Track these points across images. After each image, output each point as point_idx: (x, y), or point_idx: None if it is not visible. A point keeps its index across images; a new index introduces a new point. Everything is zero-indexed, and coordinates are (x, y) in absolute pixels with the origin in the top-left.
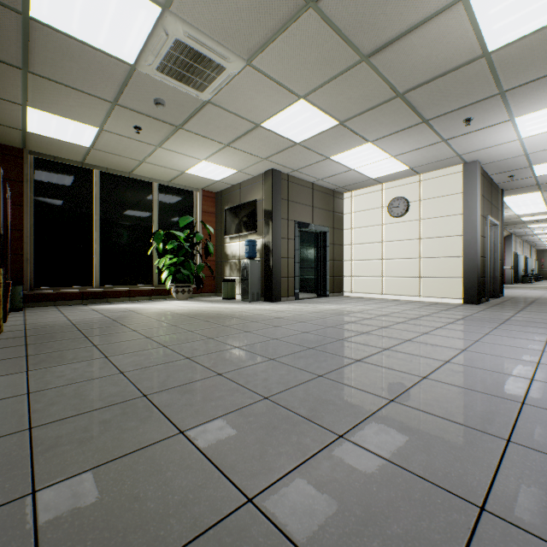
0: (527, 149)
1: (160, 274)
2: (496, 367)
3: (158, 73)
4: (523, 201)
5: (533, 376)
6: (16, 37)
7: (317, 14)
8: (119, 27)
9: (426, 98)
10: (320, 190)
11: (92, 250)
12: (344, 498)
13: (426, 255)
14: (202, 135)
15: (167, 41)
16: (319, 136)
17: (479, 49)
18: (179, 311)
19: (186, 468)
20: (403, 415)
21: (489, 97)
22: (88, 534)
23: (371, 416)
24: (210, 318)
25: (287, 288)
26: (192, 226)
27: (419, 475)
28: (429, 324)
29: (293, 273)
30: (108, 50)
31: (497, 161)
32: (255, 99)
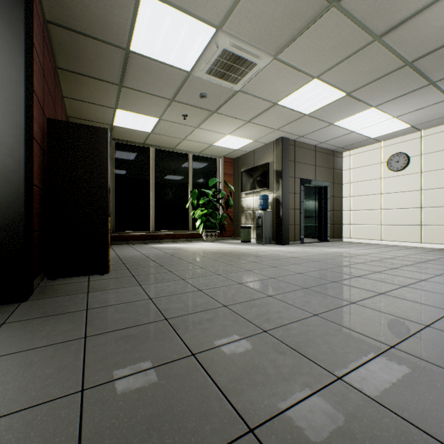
0: None
1: (193, 222)
2: None
3: (206, 75)
4: None
5: None
6: (119, 65)
7: (338, 11)
8: (184, 47)
9: (435, 63)
10: (322, 151)
11: (149, 205)
12: (415, 387)
13: (427, 204)
14: (230, 116)
15: (217, 51)
16: (326, 107)
17: None
18: (213, 250)
19: (282, 353)
20: (443, 338)
21: None
22: (241, 381)
23: (413, 336)
24: (239, 256)
25: (294, 234)
26: (216, 186)
27: None
28: (439, 267)
29: (299, 222)
30: (174, 64)
31: None
32: (276, 84)
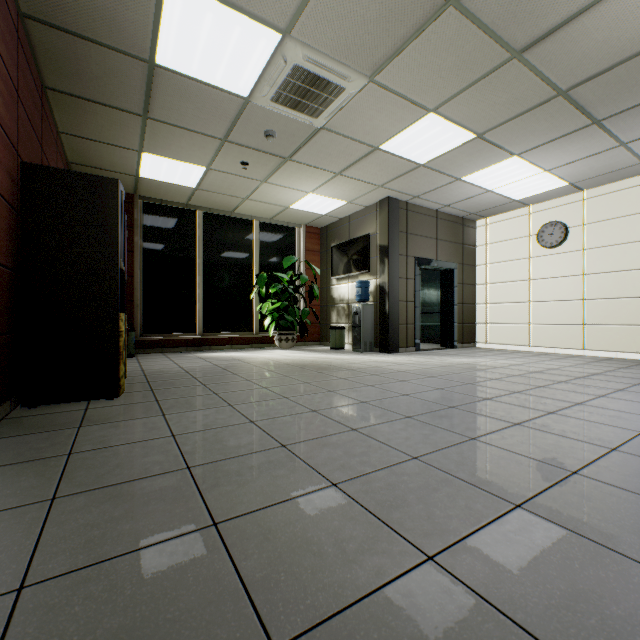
0: None
1: (261, 321)
2: None
3: (272, 103)
4: None
5: None
6: (141, 85)
7: (458, 12)
8: (237, 61)
9: (599, 93)
10: (446, 218)
11: (195, 295)
12: (541, 570)
13: (592, 295)
14: (312, 165)
15: (285, 68)
16: (449, 154)
17: None
18: (287, 361)
19: (352, 520)
20: (594, 491)
21: None
22: (278, 566)
23: (551, 488)
24: (323, 369)
25: (406, 337)
26: (295, 267)
27: (632, 558)
28: (604, 385)
29: (413, 320)
30: (223, 87)
31: None
32: (375, 119)
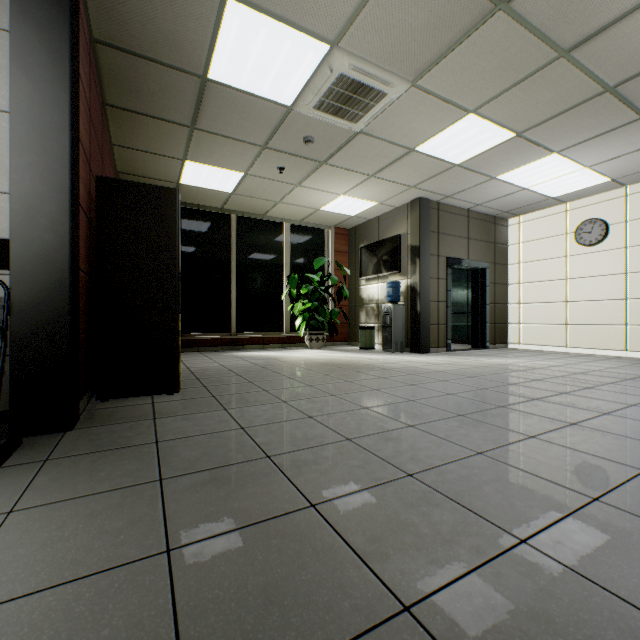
0: None
1: (291, 321)
2: None
3: (314, 110)
4: None
5: None
6: (192, 99)
7: (507, 16)
8: (284, 73)
9: None
10: (478, 217)
11: (229, 296)
12: (634, 556)
13: (636, 294)
14: (346, 168)
15: (330, 77)
16: (486, 153)
17: None
18: (321, 360)
19: (437, 506)
20: None
21: None
22: (384, 542)
23: (624, 484)
24: (360, 369)
25: (437, 337)
26: (323, 268)
27: None
28: None
29: (444, 320)
30: (269, 97)
31: None
32: (414, 122)
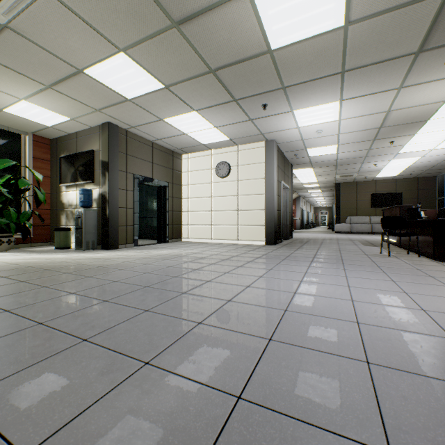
0: (303, 136)
1: None
2: (265, 301)
3: None
4: (304, 173)
5: (288, 307)
6: None
7: None
8: None
9: (233, 79)
10: (160, 149)
11: None
12: None
13: (242, 208)
14: (12, 68)
15: None
16: (148, 96)
17: (265, 45)
18: None
19: None
20: (146, 386)
21: (276, 90)
22: None
23: (103, 398)
24: (13, 272)
25: (126, 236)
26: (19, 172)
27: None
28: (234, 263)
29: (132, 222)
30: None
31: (286, 142)
32: (69, 39)
